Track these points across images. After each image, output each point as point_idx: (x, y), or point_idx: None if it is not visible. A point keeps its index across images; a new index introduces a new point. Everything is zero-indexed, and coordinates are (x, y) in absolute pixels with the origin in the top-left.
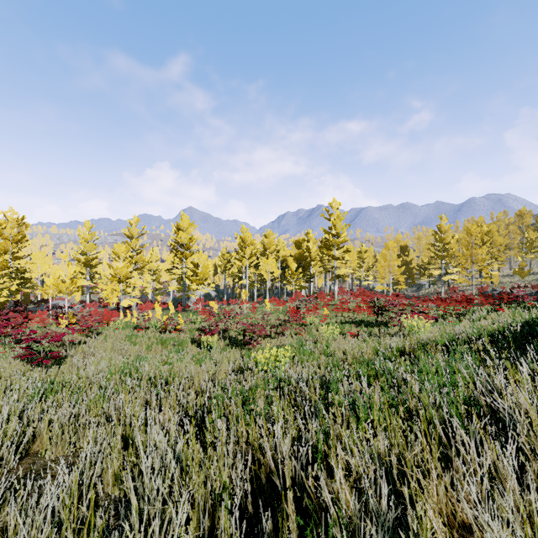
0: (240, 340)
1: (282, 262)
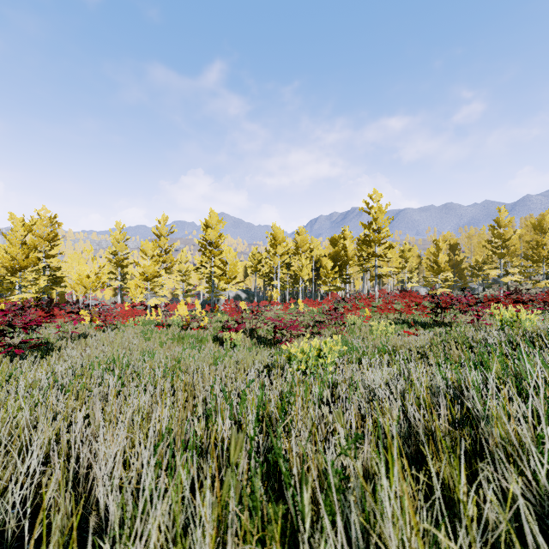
0: (270, 339)
1: (315, 263)
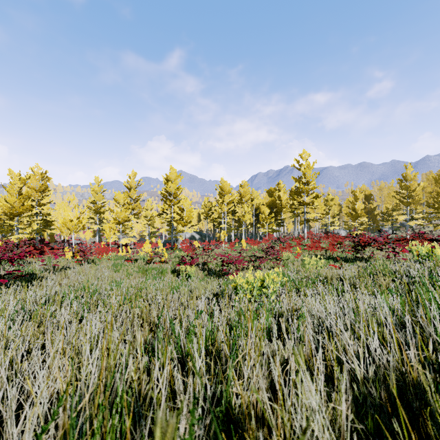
0: (219, 271)
1: (255, 210)
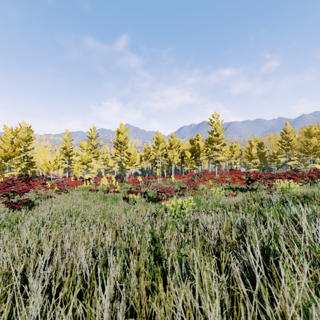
0: (155, 198)
1: (181, 154)
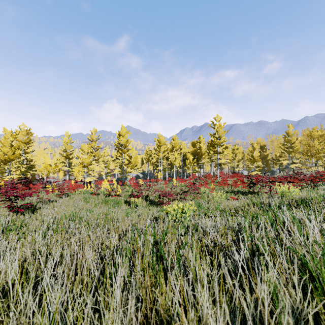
0: (157, 202)
1: (183, 156)
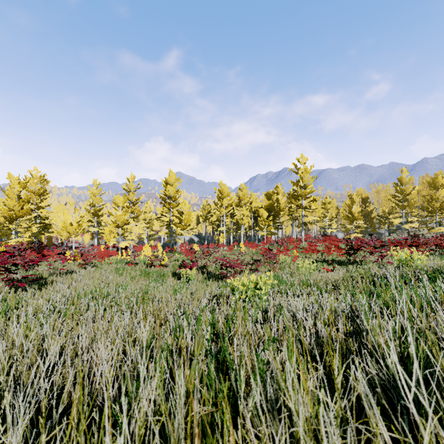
0: (218, 274)
1: (254, 213)
